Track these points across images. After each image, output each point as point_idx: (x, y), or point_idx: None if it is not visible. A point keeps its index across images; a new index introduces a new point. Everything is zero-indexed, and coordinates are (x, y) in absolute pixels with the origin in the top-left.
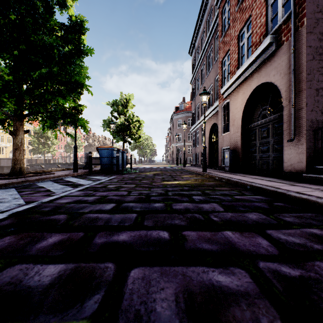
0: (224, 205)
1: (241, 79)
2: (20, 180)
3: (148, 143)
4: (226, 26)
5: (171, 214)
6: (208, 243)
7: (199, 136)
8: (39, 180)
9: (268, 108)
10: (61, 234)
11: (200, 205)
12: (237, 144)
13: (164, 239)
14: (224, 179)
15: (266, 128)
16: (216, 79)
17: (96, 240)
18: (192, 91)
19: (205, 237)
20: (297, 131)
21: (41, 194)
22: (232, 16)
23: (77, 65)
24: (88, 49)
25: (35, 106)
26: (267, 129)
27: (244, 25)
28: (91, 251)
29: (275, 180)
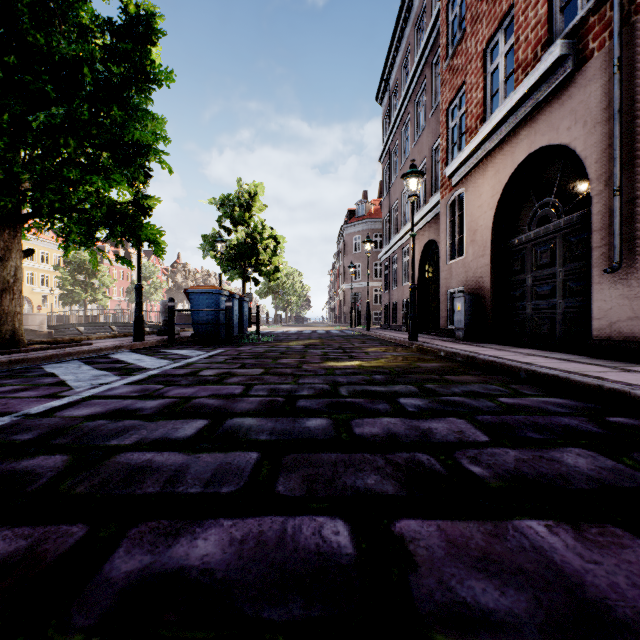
0: (484, 423)
1: (491, 143)
2: (5, 360)
3: (294, 282)
4: (458, 35)
5: (351, 452)
6: (488, 578)
7: (397, 267)
8: (52, 359)
9: (553, 203)
10: (15, 535)
11: (424, 424)
12: (483, 282)
13: (340, 559)
14: (460, 356)
15: (548, 247)
16: (434, 150)
17: (116, 562)
18: (383, 177)
19: (470, 547)
20: (625, 249)
21: (38, 393)
22: (470, 11)
23: (142, 112)
24: (162, 71)
25: (41, 194)
26: (551, 248)
27: (498, 29)
28: (78, 624)
29: (578, 360)
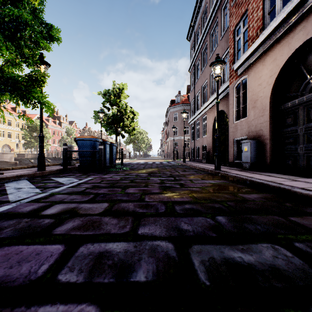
0: None
1: (271, 40)
2: None
3: (143, 137)
4: None
5: None
6: None
7: (199, 127)
8: None
9: None
10: None
11: None
12: (262, 132)
13: None
14: (269, 186)
15: None
16: (223, 58)
17: None
18: (191, 79)
19: None
20: None
21: None
22: None
23: (36, 15)
24: None
25: None
26: None
27: None
28: None
29: None
